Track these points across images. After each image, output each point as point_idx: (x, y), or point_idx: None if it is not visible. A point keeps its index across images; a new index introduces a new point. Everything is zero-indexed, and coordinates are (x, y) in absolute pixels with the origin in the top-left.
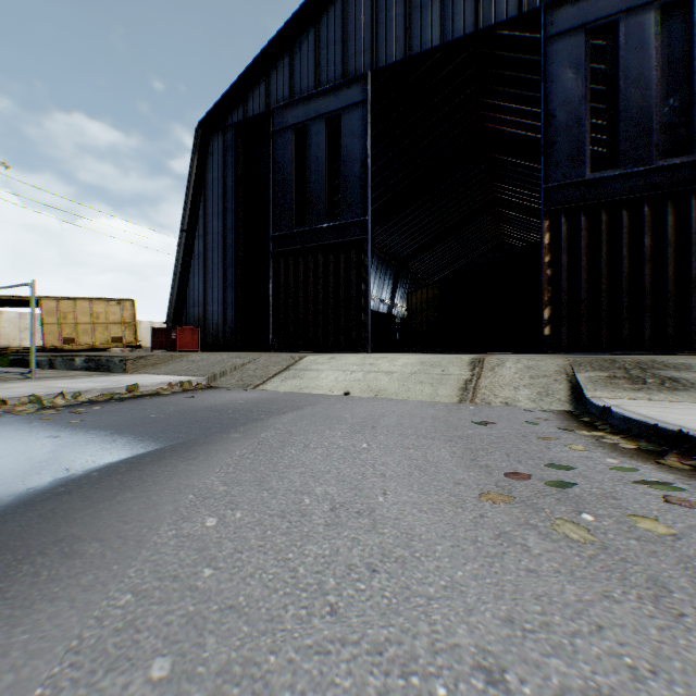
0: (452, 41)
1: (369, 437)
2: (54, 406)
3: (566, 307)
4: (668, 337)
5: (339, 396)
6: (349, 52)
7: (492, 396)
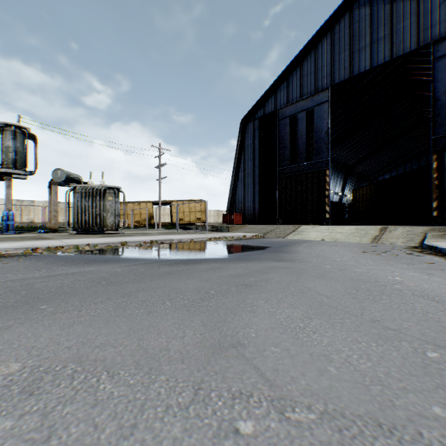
0: (377, 66)
1: (334, 247)
2: (230, 240)
3: None
4: None
5: (320, 240)
6: (318, 77)
7: (385, 241)
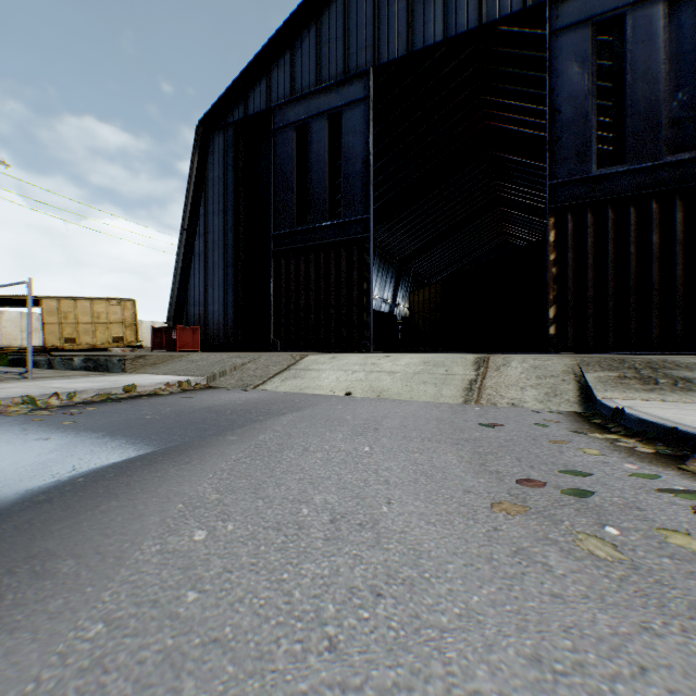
0: (456, 36)
1: (371, 440)
2: (48, 406)
3: (571, 306)
4: (676, 336)
5: (341, 396)
6: (351, 48)
7: (497, 397)
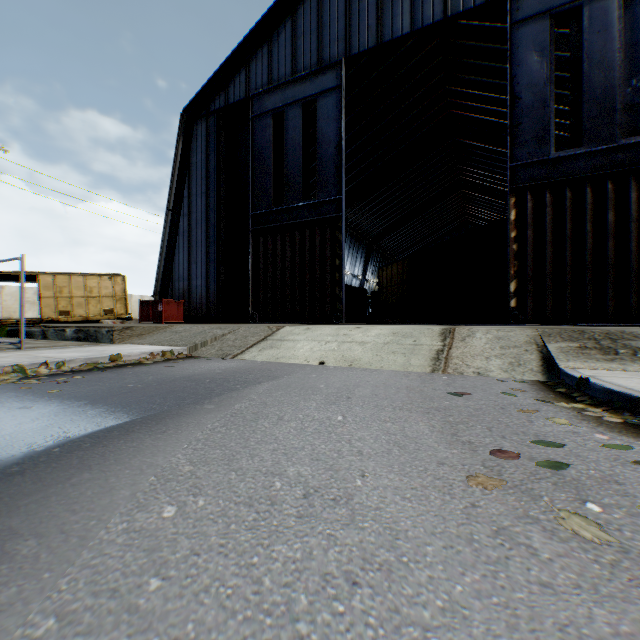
0: (422, 28)
1: (344, 409)
2: (37, 375)
3: (531, 280)
4: (631, 309)
5: (315, 365)
6: (324, 41)
7: (464, 366)
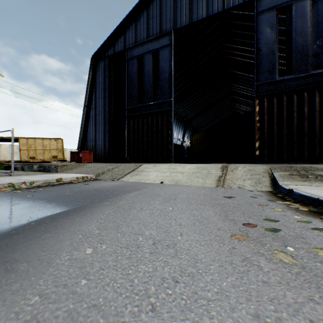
0: (212, 15)
1: (172, 204)
2: (20, 188)
3: (266, 141)
4: (316, 155)
5: (158, 183)
6: (163, 21)
7: (232, 184)
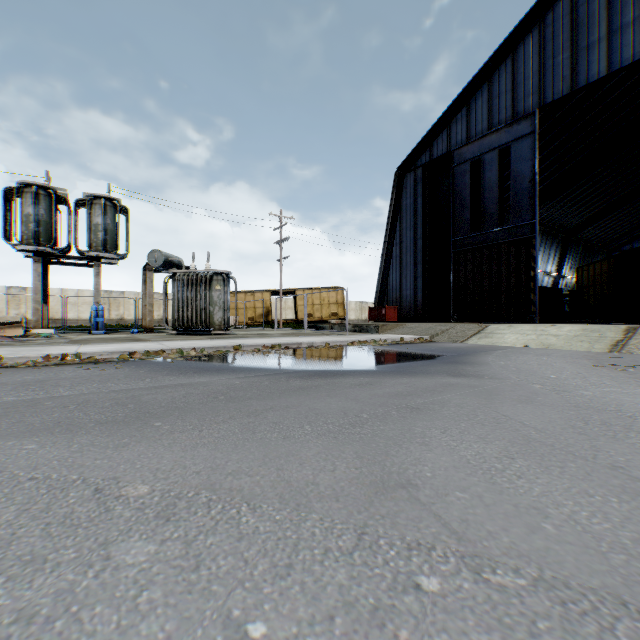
0: (619, 69)
1: (546, 357)
2: (381, 344)
3: None
4: None
5: (521, 347)
6: (518, 97)
7: (634, 349)
